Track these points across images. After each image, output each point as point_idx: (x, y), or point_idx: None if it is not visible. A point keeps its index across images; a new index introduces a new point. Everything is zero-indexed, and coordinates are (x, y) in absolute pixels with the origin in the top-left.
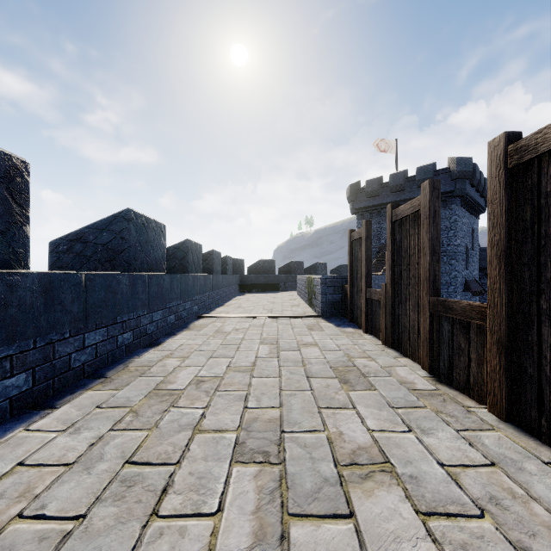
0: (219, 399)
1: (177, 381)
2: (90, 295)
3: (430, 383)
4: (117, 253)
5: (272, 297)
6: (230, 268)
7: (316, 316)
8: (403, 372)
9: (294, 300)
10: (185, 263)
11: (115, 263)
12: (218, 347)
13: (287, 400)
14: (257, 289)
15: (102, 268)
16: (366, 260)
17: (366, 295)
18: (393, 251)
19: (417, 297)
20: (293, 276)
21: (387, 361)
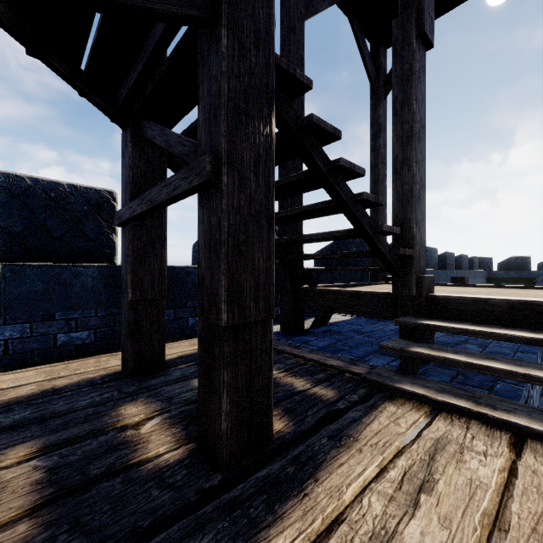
0: None
1: None
2: None
3: None
4: None
5: None
6: (476, 265)
7: None
8: None
9: None
10: (444, 264)
11: None
12: None
13: None
14: (507, 283)
15: None
16: None
17: None
18: None
19: None
20: None
21: None
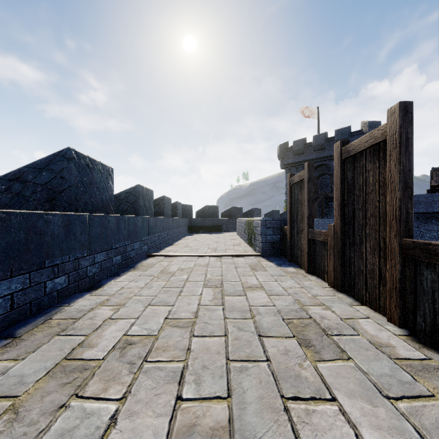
0: (145, 378)
1: (101, 342)
2: (1, 237)
3: (410, 345)
4: (57, 193)
5: (216, 237)
6: (180, 212)
7: (256, 255)
8: (368, 326)
9: (234, 239)
10: (136, 207)
11: (55, 203)
12: (159, 290)
13: (237, 380)
14: (203, 230)
15: (42, 208)
16: (308, 201)
17: (308, 236)
18: (343, 190)
19: (378, 239)
20: (233, 219)
21: (344, 309)
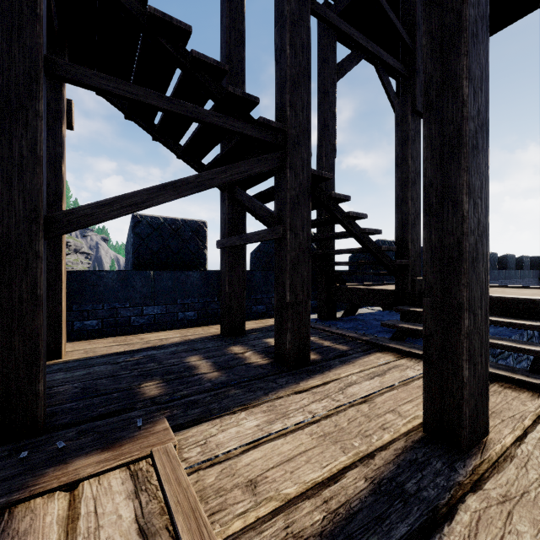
0: None
1: None
2: None
3: None
4: None
5: None
6: (526, 264)
7: None
8: None
9: None
10: None
11: None
12: None
13: None
14: None
15: None
16: None
17: None
18: None
19: None
20: None
21: None
